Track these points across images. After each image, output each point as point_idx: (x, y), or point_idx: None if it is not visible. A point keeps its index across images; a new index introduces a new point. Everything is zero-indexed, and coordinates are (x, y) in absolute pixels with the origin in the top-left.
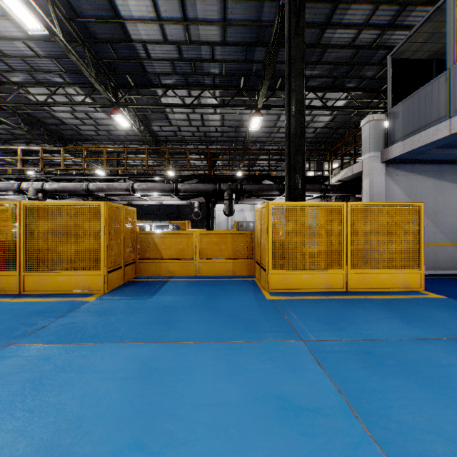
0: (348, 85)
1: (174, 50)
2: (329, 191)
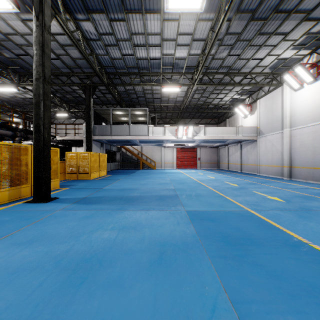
0: (57, 94)
1: (1, 37)
2: (59, 143)
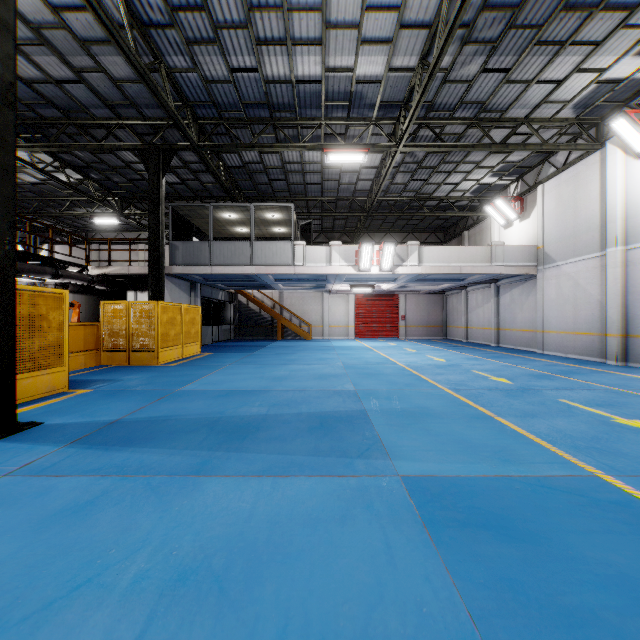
0: (92, 175)
1: None
2: (95, 283)
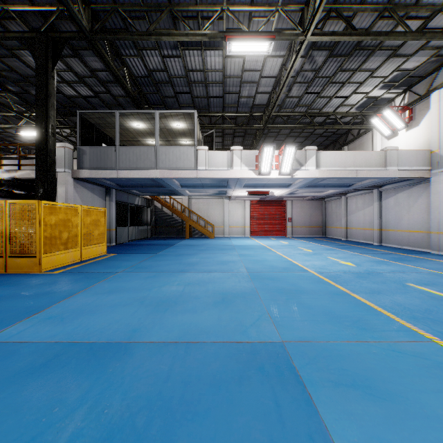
0: (10, 86)
1: None
2: (4, 186)
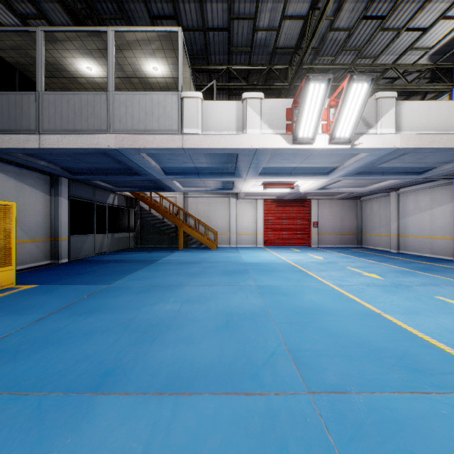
0: None
1: None
2: None
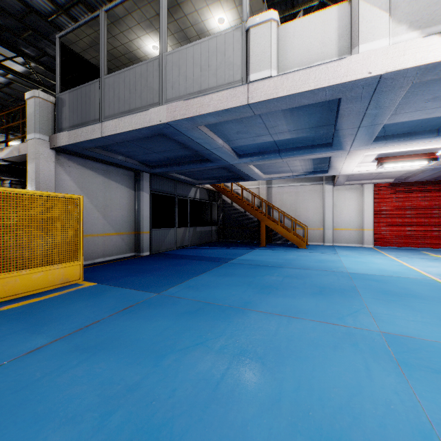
0: (24, 49)
1: None
2: None
